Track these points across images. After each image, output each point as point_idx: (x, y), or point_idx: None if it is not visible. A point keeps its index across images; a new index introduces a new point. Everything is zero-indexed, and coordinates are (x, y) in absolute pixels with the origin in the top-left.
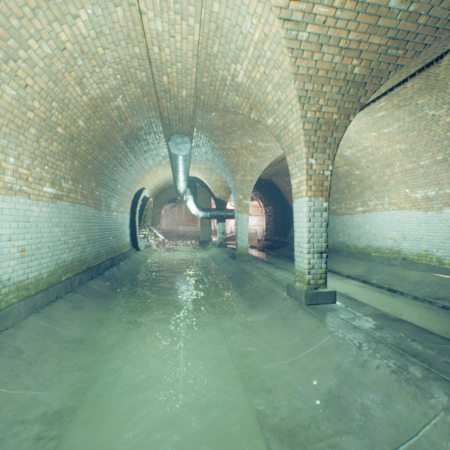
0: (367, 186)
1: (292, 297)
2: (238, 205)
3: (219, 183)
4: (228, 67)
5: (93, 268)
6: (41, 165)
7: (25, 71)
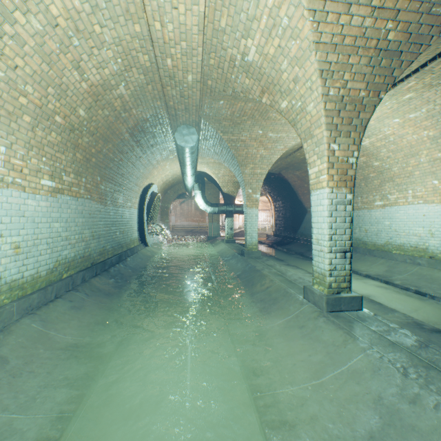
0: (387, 178)
1: (310, 302)
2: (247, 200)
3: (227, 178)
4: (238, 44)
5: (97, 264)
6: (38, 156)
7: (13, 49)
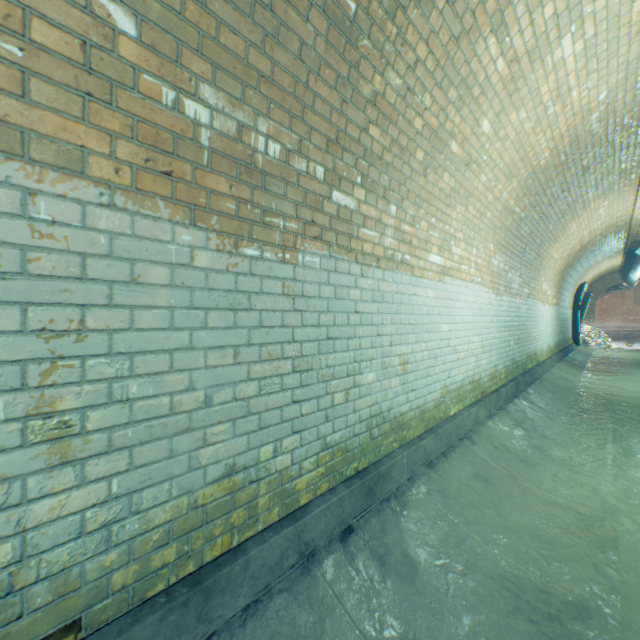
0: None
1: None
2: None
3: None
4: None
5: (562, 350)
6: (554, 289)
7: (564, 253)
